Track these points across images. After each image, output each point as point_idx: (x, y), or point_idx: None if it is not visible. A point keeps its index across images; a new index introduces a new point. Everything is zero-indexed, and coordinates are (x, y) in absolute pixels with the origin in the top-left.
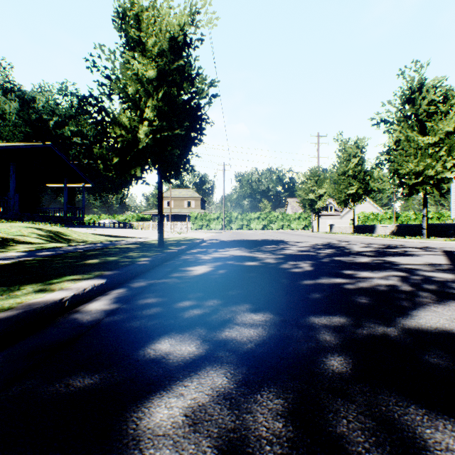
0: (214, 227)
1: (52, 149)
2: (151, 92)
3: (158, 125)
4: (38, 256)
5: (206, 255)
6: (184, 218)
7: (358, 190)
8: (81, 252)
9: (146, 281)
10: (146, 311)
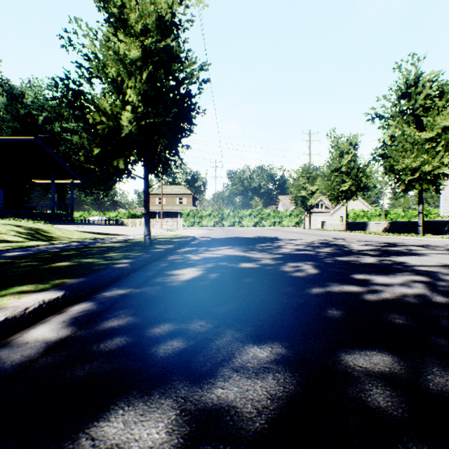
0: (206, 224)
1: (39, 144)
2: (134, 73)
3: (143, 111)
4: (2, 257)
5: (196, 255)
6: (176, 215)
7: (351, 187)
8: (55, 252)
9: (119, 291)
10: (105, 343)
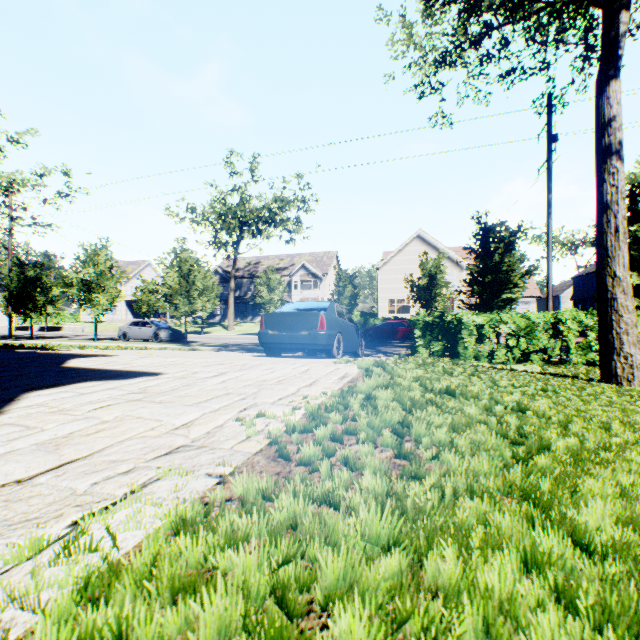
0: None
1: None
2: None
3: None
4: None
5: None
6: None
7: None
8: None
9: None
10: None
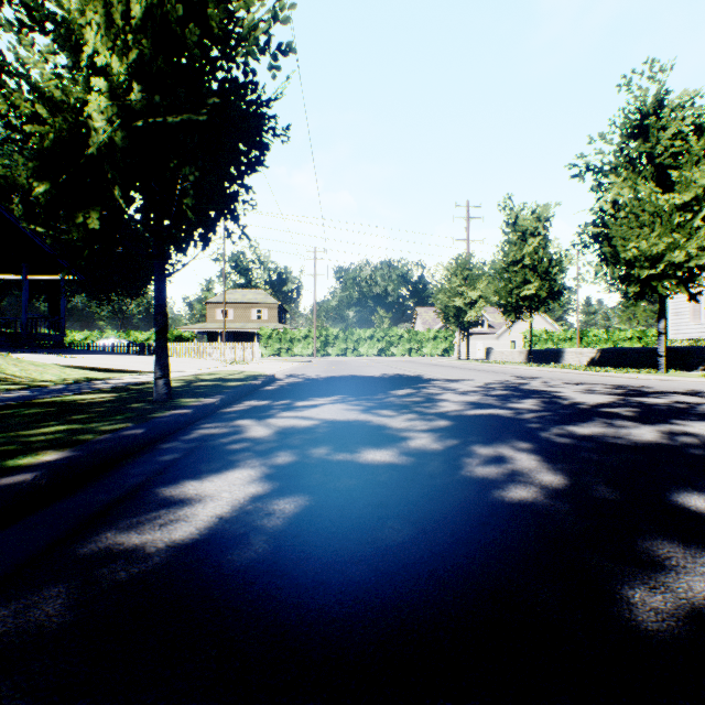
0: (300, 352)
1: None
2: None
3: (141, 100)
4: None
5: (263, 422)
6: (251, 338)
7: (539, 292)
8: None
9: None
10: None
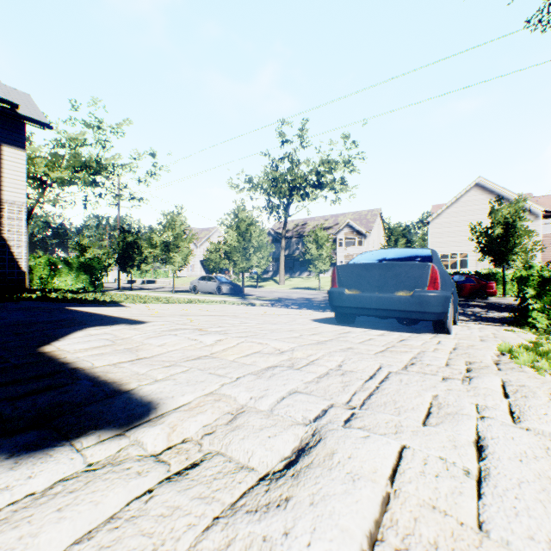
0: None
1: None
2: None
3: None
4: None
5: None
6: None
7: None
8: None
9: None
10: None
